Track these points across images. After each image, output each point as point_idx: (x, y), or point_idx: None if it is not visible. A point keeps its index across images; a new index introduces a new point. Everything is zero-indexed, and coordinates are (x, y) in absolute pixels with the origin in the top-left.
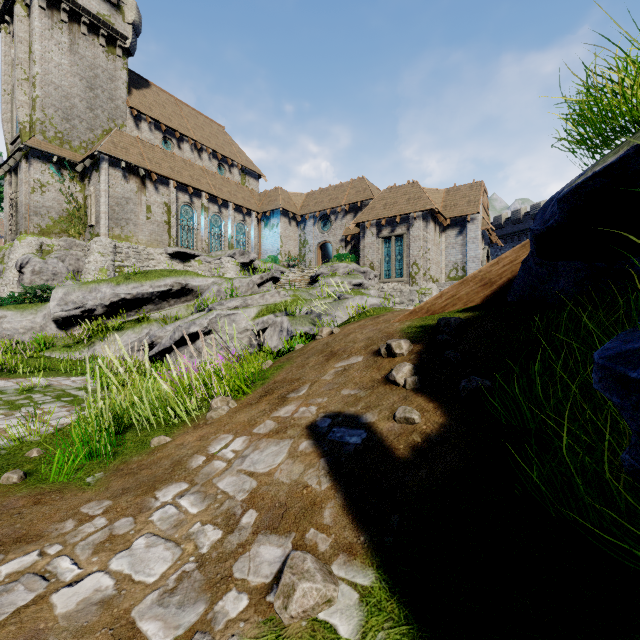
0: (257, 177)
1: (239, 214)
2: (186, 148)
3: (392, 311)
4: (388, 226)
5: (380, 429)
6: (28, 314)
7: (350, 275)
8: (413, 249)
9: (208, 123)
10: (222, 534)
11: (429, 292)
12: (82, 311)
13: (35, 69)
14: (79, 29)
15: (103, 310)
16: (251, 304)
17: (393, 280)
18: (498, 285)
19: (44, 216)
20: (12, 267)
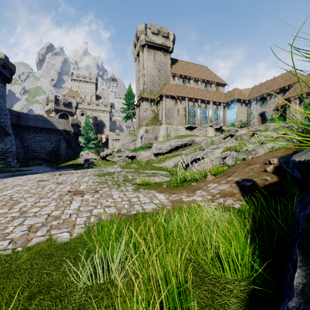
0: (223, 85)
1: (214, 105)
2: (191, 82)
3: None
4: (308, 97)
5: (257, 182)
6: (146, 152)
7: (277, 129)
8: None
9: (200, 67)
10: (212, 197)
11: None
12: (161, 151)
13: (144, 71)
14: (156, 51)
15: (166, 150)
16: (220, 147)
17: None
18: None
19: (147, 119)
20: (139, 137)
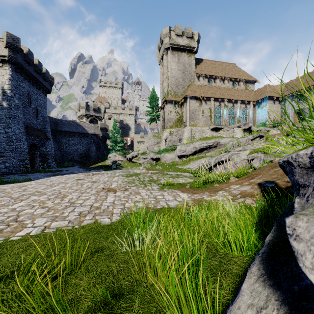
0: (253, 82)
1: (243, 104)
2: (217, 81)
3: None
4: None
5: (279, 183)
6: (170, 154)
7: None
8: None
9: (227, 65)
10: (232, 197)
11: None
12: (185, 153)
13: (168, 74)
14: (180, 53)
15: (190, 152)
16: (246, 149)
17: None
18: None
19: (171, 122)
20: (163, 139)
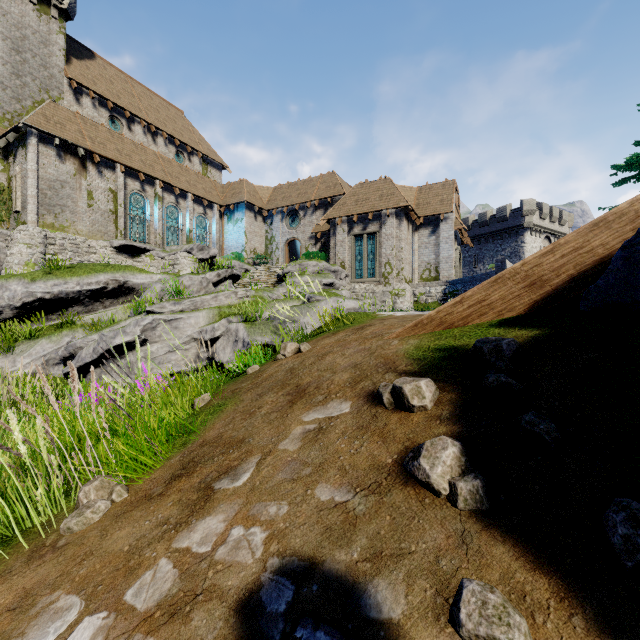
0: (220, 168)
1: (199, 206)
2: (138, 130)
3: (377, 318)
4: (360, 223)
5: None
6: None
7: (320, 274)
8: (386, 248)
9: (165, 106)
10: None
11: (402, 293)
12: None
13: None
14: None
15: (13, 313)
16: (201, 306)
17: (365, 280)
18: (553, 285)
19: None
20: None
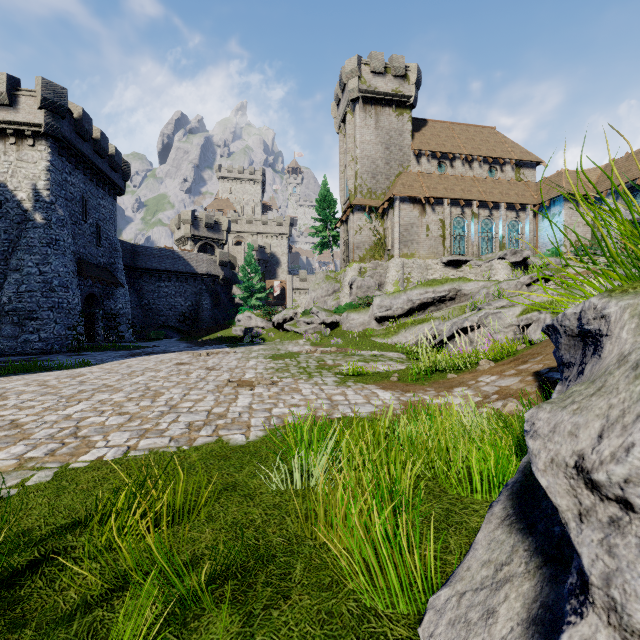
0: (534, 166)
1: (511, 212)
2: (457, 165)
3: None
4: None
5: None
6: (361, 315)
7: None
8: None
9: (478, 131)
10: (482, 399)
11: None
12: (389, 312)
13: (357, 152)
14: (380, 109)
15: (401, 311)
16: (516, 304)
17: None
18: None
19: (361, 248)
20: (346, 285)
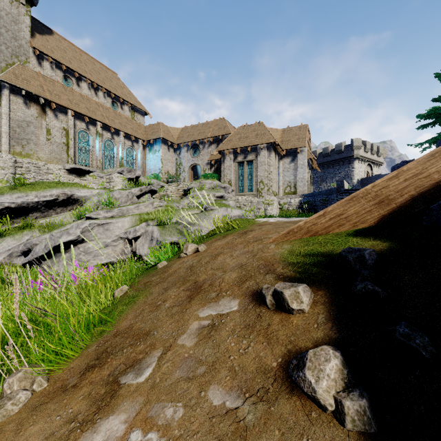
0: (144, 114)
1: (128, 141)
2: (84, 86)
3: (256, 224)
4: (242, 154)
5: None
6: None
7: (214, 189)
8: (260, 171)
9: (104, 69)
10: None
11: (271, 203)
12: None
13: None
14: None
15: None
16: (127, 213)
17: (245, 194)
18: (398, 203)
19: None
20: None
